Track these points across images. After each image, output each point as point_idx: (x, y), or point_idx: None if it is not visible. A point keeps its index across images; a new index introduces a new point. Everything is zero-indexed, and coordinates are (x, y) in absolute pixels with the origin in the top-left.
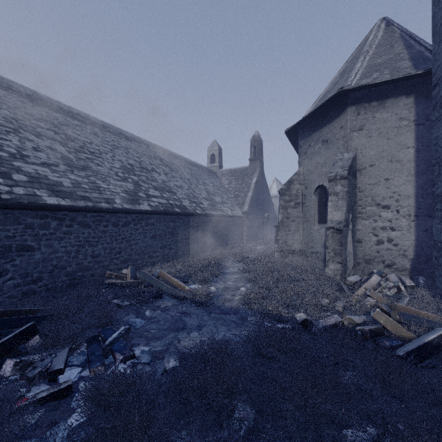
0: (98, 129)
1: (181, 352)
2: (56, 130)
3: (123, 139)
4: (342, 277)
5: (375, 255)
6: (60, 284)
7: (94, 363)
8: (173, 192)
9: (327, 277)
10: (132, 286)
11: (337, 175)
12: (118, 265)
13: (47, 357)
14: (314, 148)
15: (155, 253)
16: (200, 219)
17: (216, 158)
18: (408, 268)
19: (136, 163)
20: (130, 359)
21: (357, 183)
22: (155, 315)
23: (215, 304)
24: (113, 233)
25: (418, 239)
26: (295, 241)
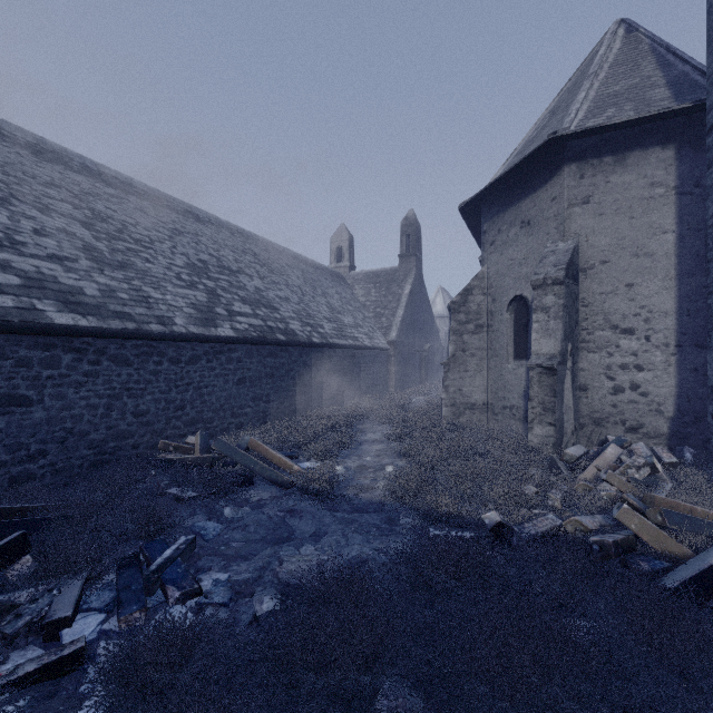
0: (149, 203)
1: (284, 583)
2: (77, 202)
3: (192, 221)
4: (555, 448)
5: (610, 411)
6: (78, 461)
7: (127, 606)
8: (274, 307)
9: (531, 449)
10: (203, 465)
11: (547, 277)
12: (180, 429)
13: (44, 595)
14: (507, 235)
15: (243, 408)
16: (319, 352)
17: (345, 253)
18: (665, 434)
19: (212, 259)
20: (193, 597)
21: (580, 291)
22: (241, 516)
23: (343, 496)
24: (171, 375)
25: (682, 384)
26: (476, 388)
